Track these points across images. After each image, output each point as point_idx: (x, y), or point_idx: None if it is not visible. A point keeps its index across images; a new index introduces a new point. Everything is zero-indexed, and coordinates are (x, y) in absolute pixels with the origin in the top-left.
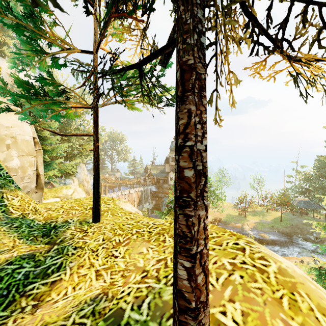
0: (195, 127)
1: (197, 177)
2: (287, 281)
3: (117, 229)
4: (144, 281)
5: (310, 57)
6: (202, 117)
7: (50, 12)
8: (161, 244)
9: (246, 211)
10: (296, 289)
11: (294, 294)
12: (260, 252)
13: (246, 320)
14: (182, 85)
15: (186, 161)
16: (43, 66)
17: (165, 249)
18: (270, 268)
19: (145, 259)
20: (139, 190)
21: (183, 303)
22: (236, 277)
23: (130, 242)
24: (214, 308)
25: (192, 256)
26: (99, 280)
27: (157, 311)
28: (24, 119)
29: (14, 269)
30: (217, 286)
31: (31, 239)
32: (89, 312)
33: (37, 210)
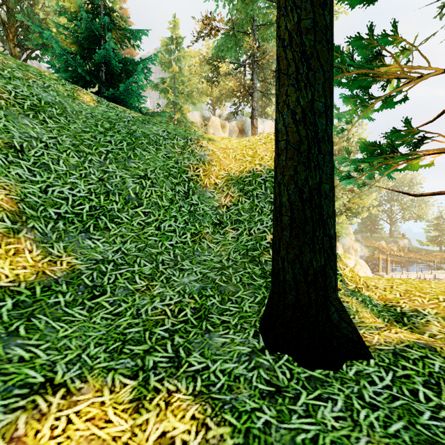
0: None
1: None
2: None
3: None
4: None
5: None
6: None
7: (397, 44)
8: None
9: None
10: None
11: None
12: None
13: None
14: None
15: None
16: (366, 114)
17: None
18: None
19: None
20: None
21: None
22: None
23: None
24: None
25: None
26: None
27: None
28: (349, 182)
29: (419, 355)
30: None
31: (387, 322)
32: None
33: (368, 286)
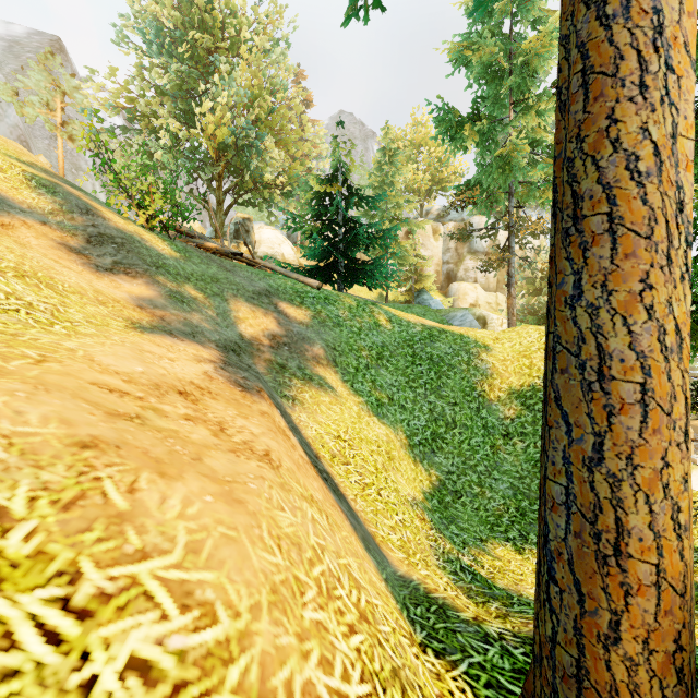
0: None
1: None
2: None
3: None
4: None
5: None
6: None
7: None
8: None
9: None
10: None
11: None
12: None
13: None
14: None
15: None
16: None
17: None
18: None
19: None
20: None
21: None
22: None
23: None
24: None
25: None
26: None
27: None
28: None
29: None
30: None
31: None
32: None
33: None
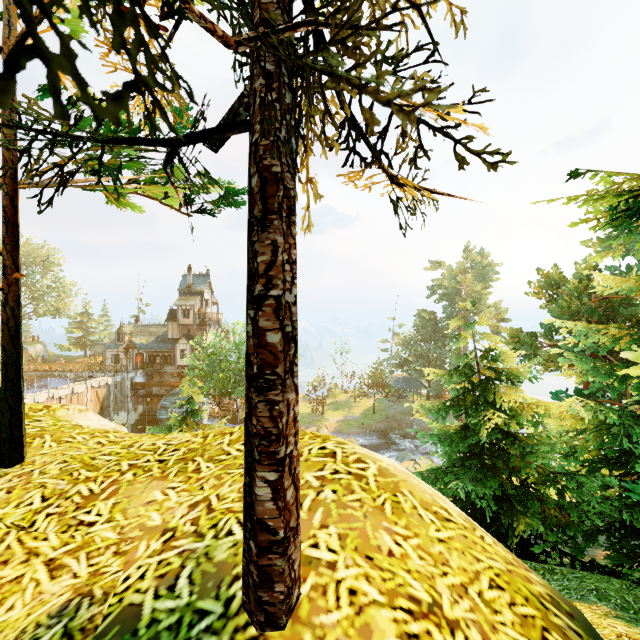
0: (284, 269)
1: (286, 343)
2: (389, 482)
3: (80, 469)
4: (171, 547)
5: (414, 185)
6: (292, 254)
7: None
8: (193, 477)
9: (324, 403)
10: (399, 489)
11: (397, 495)
12: (356, 453)
13: (345, 544)
14: (263, 201)
15: (269, 319)
16: None
17: (203, 484)
18: (369, 471)
19: (163, 510)
20: (102, 383)
21: (265, 538)
22: (327, 495)
23: (120, 488)
24: (301, 544)
25: (279, 462)
26: (59, 577)
27: (209, 582)
28: None
29: None
30: (301, 513)
31: None
32: (56, 637)
33: None
